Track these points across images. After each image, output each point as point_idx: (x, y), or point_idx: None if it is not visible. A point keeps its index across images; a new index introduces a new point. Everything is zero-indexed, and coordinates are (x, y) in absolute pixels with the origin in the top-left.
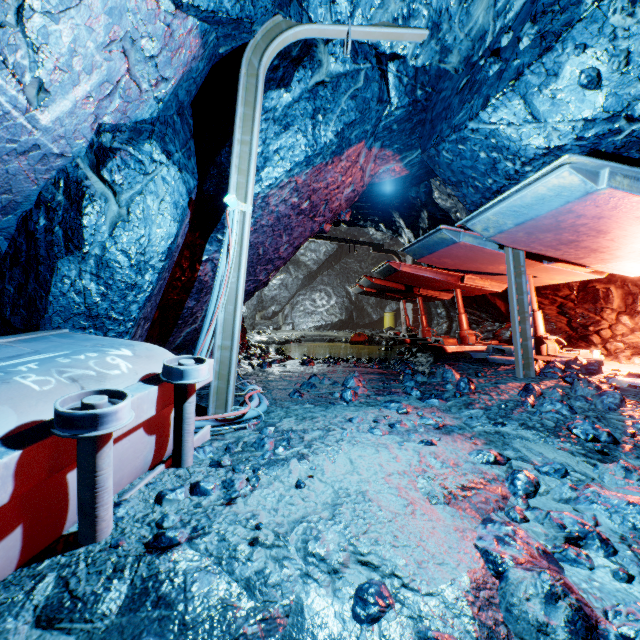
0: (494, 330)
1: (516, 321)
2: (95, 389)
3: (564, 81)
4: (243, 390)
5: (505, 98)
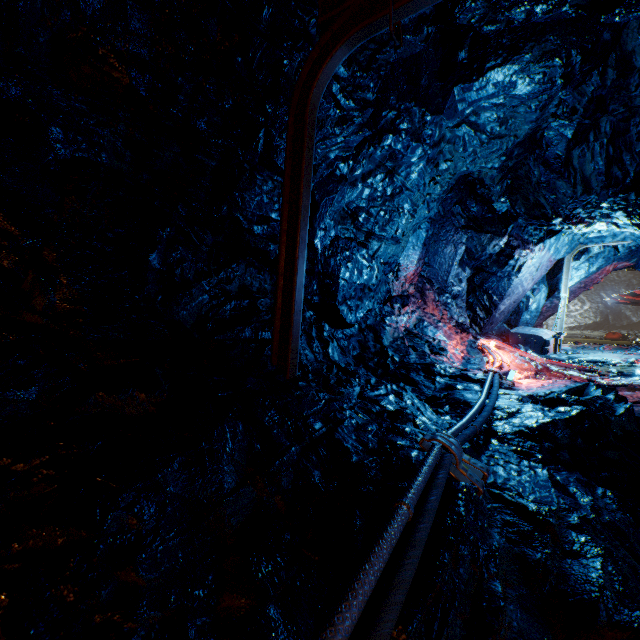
0: None
1: None
2: (554, 334)
3: None
4: None
5: None
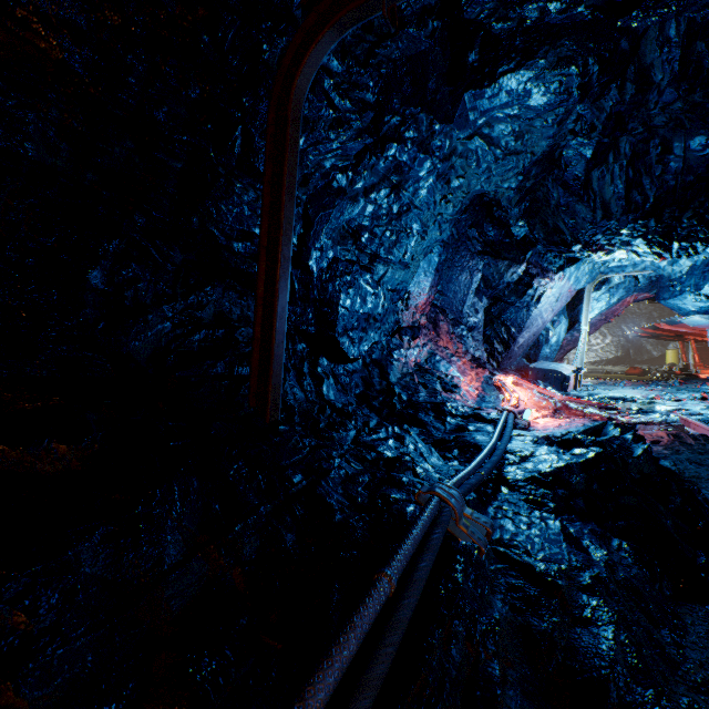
0: None
1: None
2: (574, 369)
3: (689, 299)
4: None
5: (674, 300)
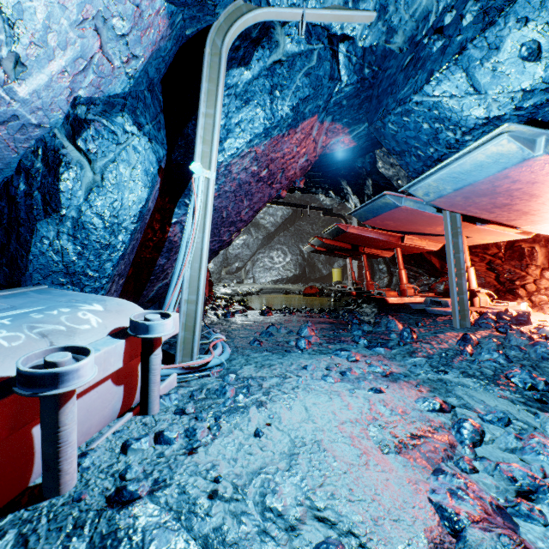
0: (430, 284)
1: (453, 277)
2: (60, 346)
3: (505, 54)
4: (208, 338)
5: (448, 72)
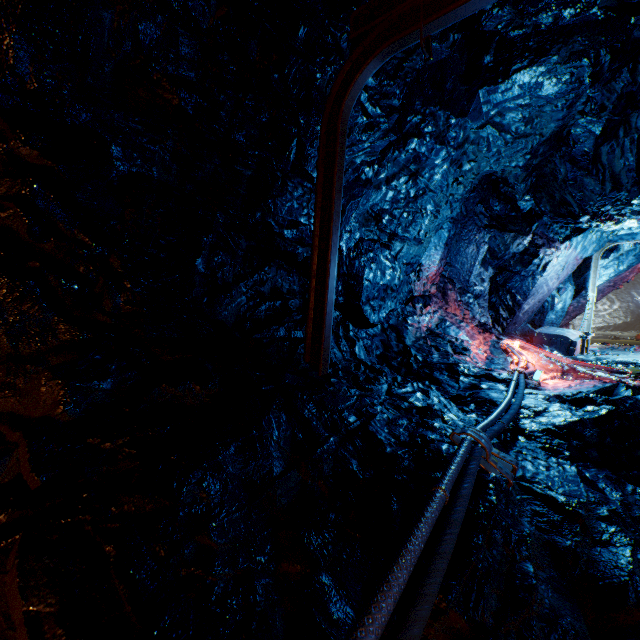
0: None
1: None
2: (581, 334)
3: None
4: None
5: None
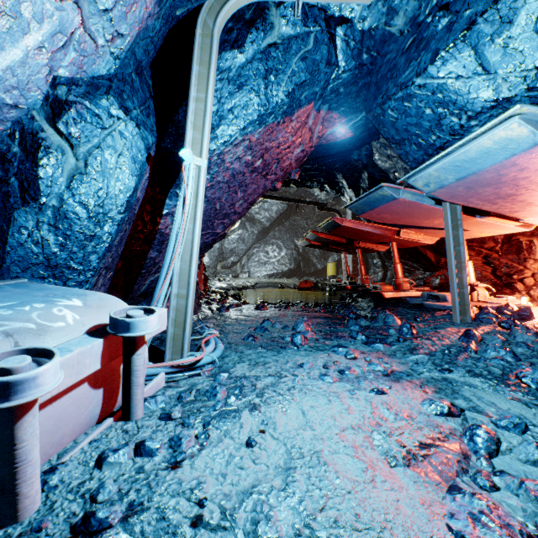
0: (425, 278)
1: (453, 270)
2: (20, 348)
3: (518, 28)
4: (201, 334)
5: (455, 50)
